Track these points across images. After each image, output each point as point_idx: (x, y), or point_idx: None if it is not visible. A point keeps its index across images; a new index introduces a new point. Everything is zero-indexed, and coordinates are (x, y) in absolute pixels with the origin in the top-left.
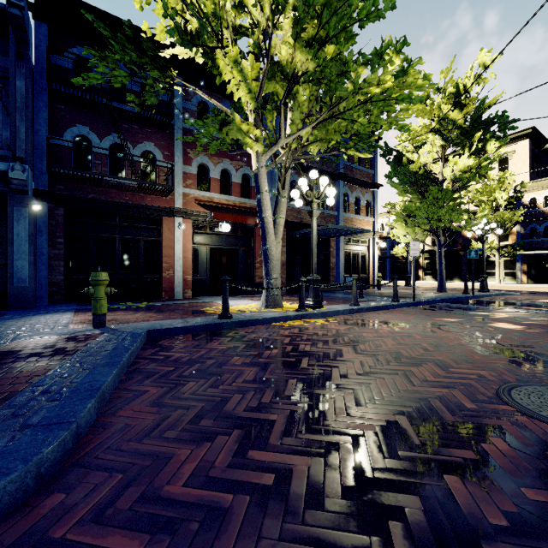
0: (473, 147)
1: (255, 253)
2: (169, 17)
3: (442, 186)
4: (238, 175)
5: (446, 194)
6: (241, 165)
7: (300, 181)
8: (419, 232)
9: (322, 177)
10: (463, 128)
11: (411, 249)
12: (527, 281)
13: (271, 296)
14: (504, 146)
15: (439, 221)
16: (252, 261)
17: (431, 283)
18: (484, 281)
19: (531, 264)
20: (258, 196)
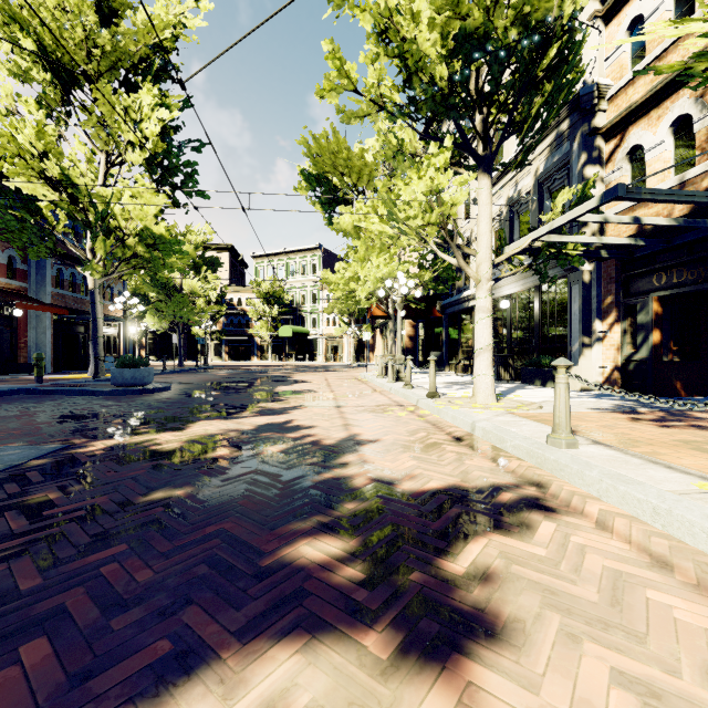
0: (201, 275)
1: (20, 333)
2: (26, 170)
3: (182, 292)
4: (4, 256)
5: (186, 301)
6: (7, 247)
7: (122, 299)
8: (163, 322)
9: (136, 299)
10: (196, 261)
11: (173, 339)
12: (229, 359)
13: (101, 368)
14: (214, 252)
15: (180, 317)
16: (15, 341)
17: (157, 363)
18: (206, 358)
19: (231, 346)
20: (94, 304)
